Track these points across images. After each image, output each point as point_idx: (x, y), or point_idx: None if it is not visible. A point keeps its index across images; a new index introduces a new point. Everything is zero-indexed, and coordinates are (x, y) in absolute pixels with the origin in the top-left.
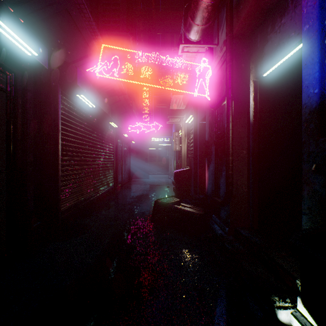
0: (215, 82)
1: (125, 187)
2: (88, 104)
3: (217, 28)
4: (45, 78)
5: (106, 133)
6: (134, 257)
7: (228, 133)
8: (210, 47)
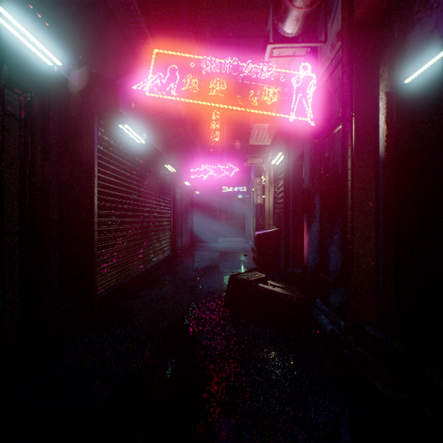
0: (320, 100)
1: (185, 255)
2: (136, 138)
3: (324, 17)
4: (75, 101)
5: (160, 180)
6: (201, 364)
7: (346, 174)
8: (312, 47)
